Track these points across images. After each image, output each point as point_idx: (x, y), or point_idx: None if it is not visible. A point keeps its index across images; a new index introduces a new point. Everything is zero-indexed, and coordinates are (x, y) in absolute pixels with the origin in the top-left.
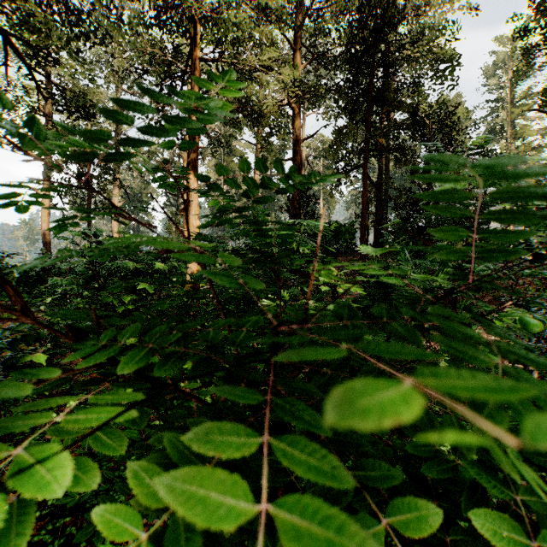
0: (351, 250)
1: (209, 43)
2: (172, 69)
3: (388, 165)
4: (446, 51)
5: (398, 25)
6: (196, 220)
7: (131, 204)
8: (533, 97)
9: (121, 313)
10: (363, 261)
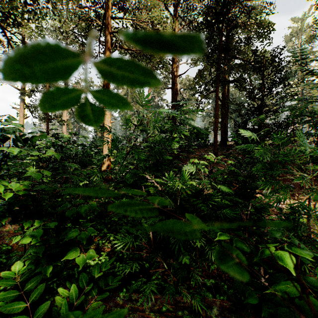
0: (207, 145)
1: (118, 8)
2: (93, 25)
3: (228, 93)
4: (266, 21)
5: (238, 2)
6: (108, 124)
7: (74, 118)
8: (314, 53)
9: (16, 195)
10: (216, 151)
